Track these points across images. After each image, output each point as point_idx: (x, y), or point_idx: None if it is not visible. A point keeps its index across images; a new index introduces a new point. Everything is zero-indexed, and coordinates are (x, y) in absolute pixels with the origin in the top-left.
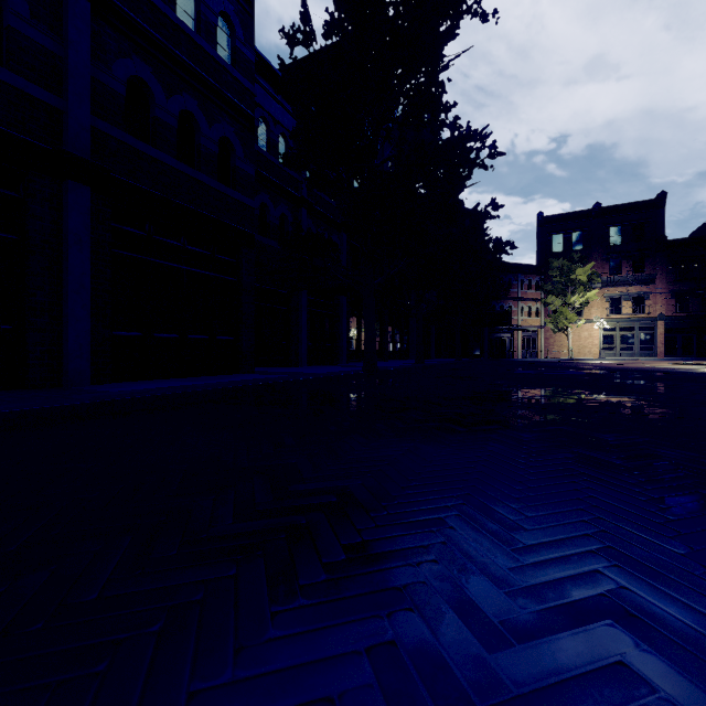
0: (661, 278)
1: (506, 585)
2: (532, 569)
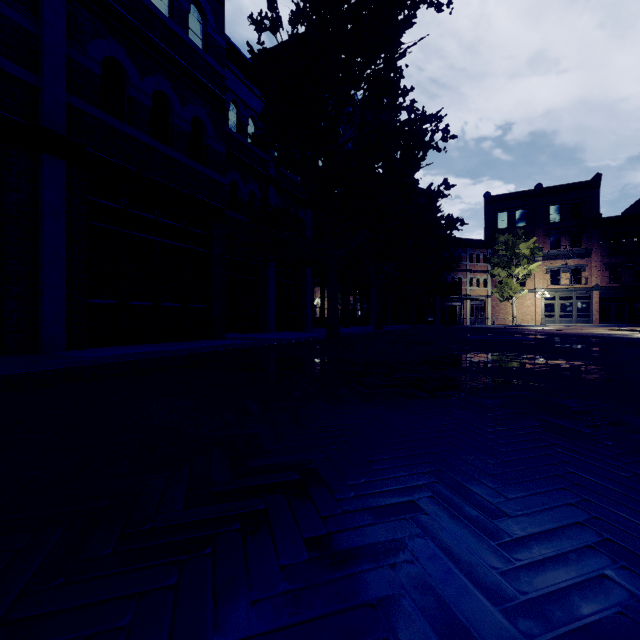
0: (596, 252)
1: (501, 597)
2: (526, 573)
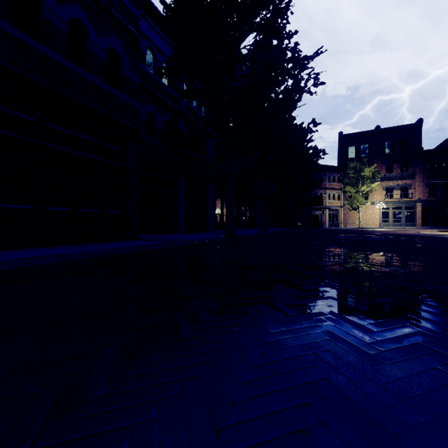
0: (419, 175)
1: None
2: None
